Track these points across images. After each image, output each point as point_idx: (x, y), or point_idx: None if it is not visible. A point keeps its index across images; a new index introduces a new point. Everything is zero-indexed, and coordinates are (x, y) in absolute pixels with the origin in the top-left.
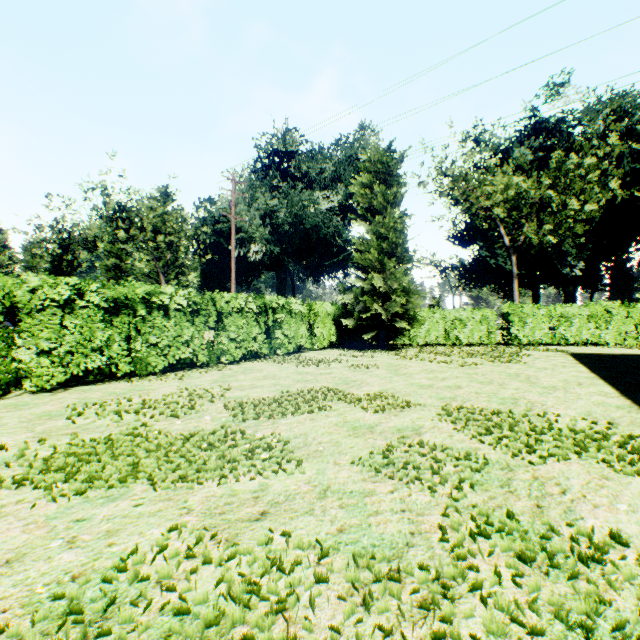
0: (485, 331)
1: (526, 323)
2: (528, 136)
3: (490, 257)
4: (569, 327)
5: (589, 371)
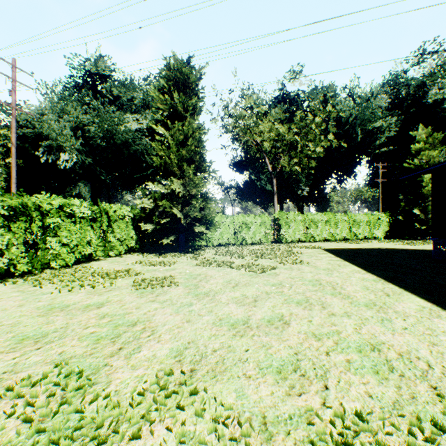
0: (264, 233)
1: (290, 226)
2: (279, 102)
3: (257, 180)
4: (316, 229)
5: (364, 270)
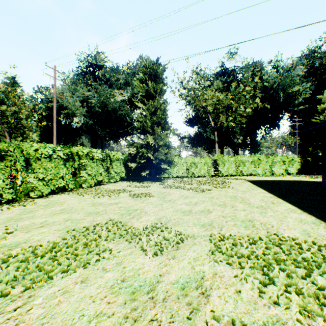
0: (206, 169)
1: (225, 165)
2: (220, 75)
3: (203, 132)
4: (244, 167)
5: (267, 192)
